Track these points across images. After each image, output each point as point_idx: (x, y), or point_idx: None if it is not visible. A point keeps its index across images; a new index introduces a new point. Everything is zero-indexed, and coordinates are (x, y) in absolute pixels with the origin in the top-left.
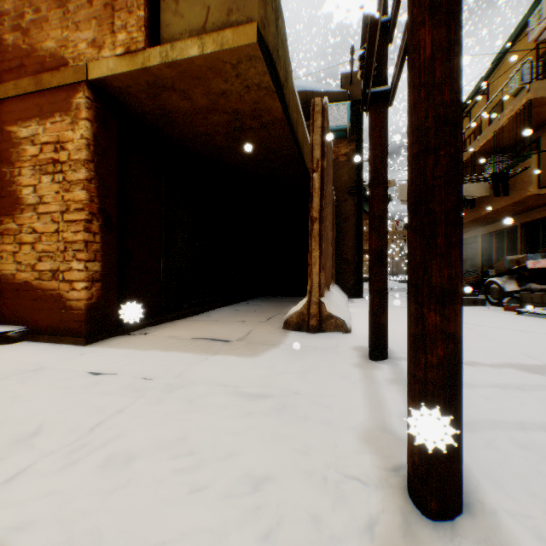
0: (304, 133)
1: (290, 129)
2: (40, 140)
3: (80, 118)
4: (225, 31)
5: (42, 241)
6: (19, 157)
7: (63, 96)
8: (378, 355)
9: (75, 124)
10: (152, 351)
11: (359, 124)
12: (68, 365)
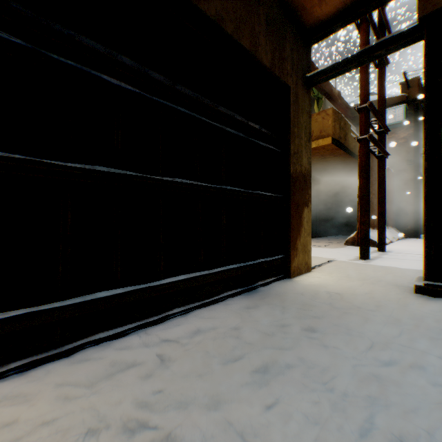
0: None
1: (349, 154)
2: None
3: None
4: (319, 140)
5: None
6: None
7: None
8: (380, 249)
9: None
10: None
11: (414, 115)
12: None
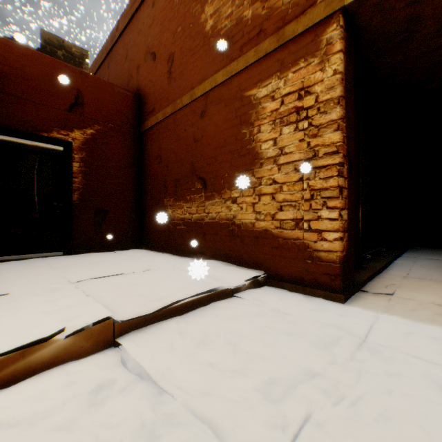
0: None
1: None
2: (279, 94)
3: (331, 53)
4: None
5: (281, 191)
6: (256, 116)
7: (307, 40)
8: None
9: (324, 63)
10: None
11: None
12: (392, 343)
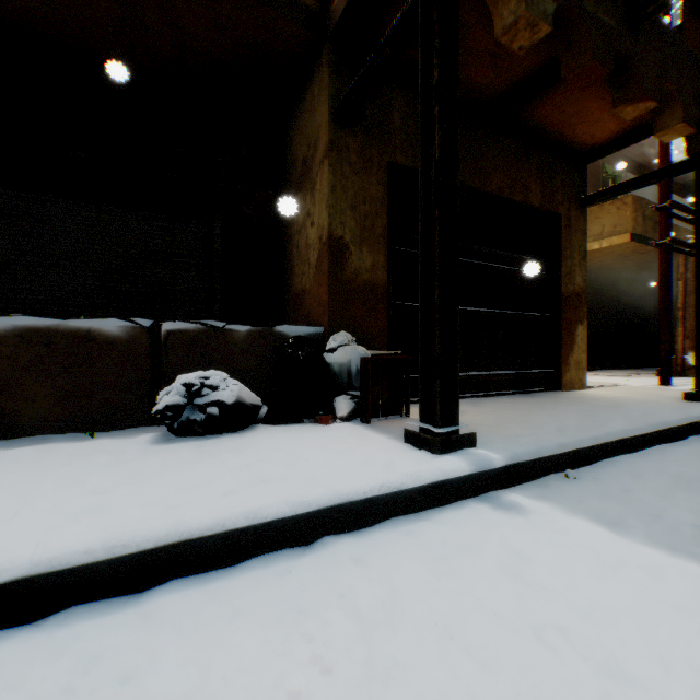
0: None
1: None
2: None
3: None
4: (611, 237)
5: None
6: None
7: None
8: None
9: None
10: None
11: None
12: None
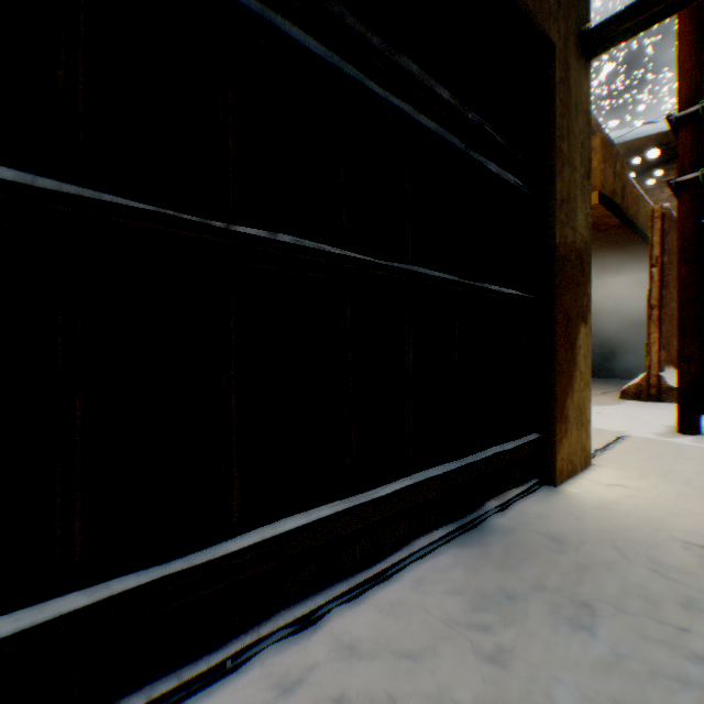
0: (647, 206)
1: (626, 227)
2: None
3: None
4: None
5: None
6: None
7: None
8: None
9: None
10: None
11: None
12: None
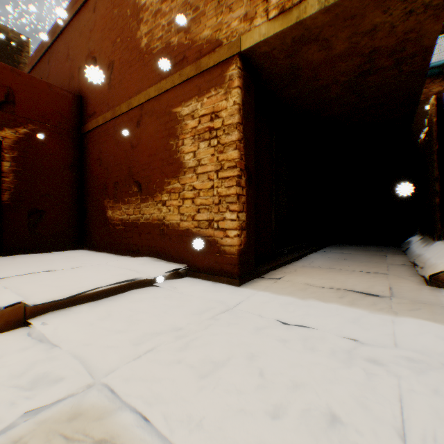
0: None
1: (429, 60)
2: (197, 114)
3: (232, 87)
4: None
5: (199, 196)
6: (181, 131)
7: (217, 73)
8: None
9: (227, 94)
10: (311, 300)
11: None
12: (249, 308)
